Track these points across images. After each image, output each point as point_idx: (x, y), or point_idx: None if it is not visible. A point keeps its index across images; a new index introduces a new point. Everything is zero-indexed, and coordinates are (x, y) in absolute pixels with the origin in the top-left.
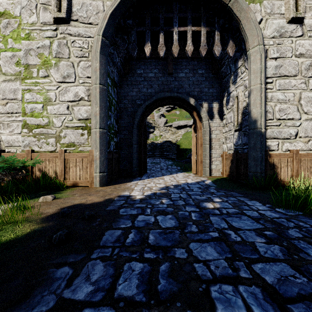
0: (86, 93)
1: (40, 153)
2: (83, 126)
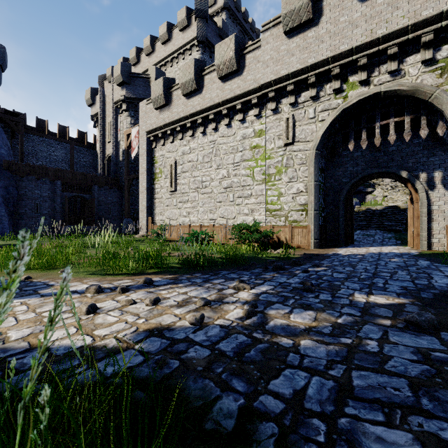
0: (304, 188)
1: (277, 227)
2: (302, 209)
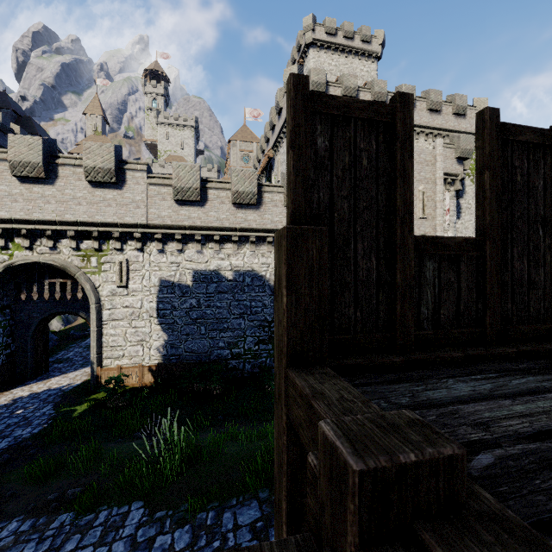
0: None
1: None
2: None
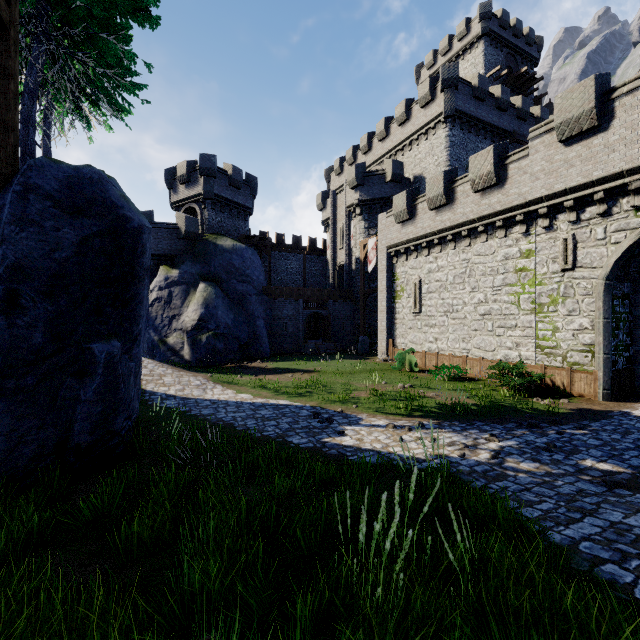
0: (590, 324)
1: (550, 368)
2: (586, 349)
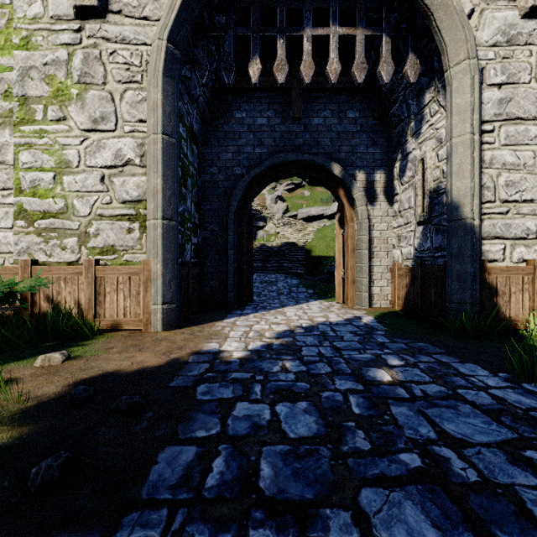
0: (137, 152)
1: (49, 267)
2: (131, 213)
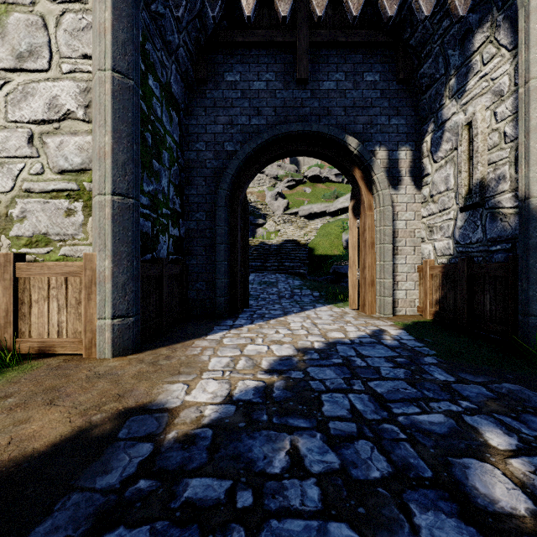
0: (80, 101)
1: None
2: (71, 188)
